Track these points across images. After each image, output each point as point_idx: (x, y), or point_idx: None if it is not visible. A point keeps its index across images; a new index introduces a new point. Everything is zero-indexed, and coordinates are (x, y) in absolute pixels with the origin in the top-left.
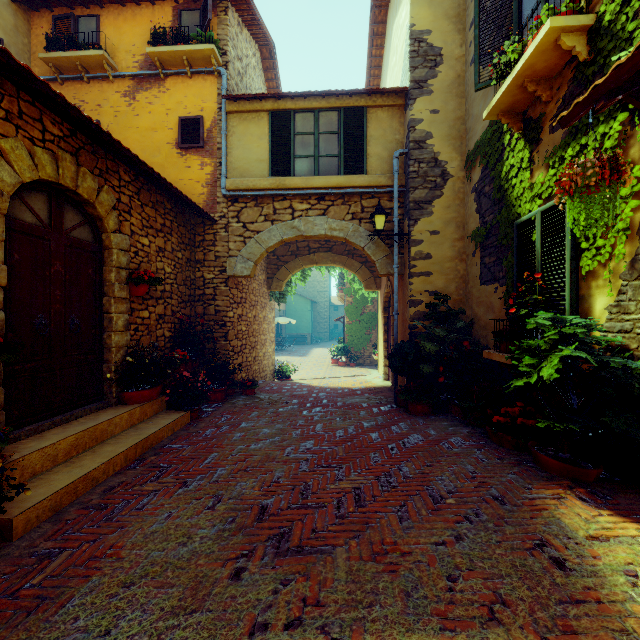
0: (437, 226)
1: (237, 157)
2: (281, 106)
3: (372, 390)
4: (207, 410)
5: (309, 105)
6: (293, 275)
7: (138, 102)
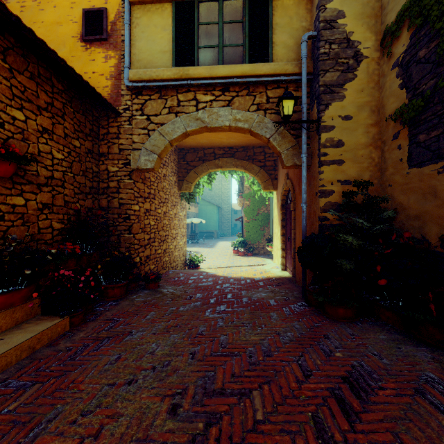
0: (349, 111)
1: (141, 49)
2: None
3: (273, 281)
4: (99, 310)
5: None
6: (201, 178)
7: None
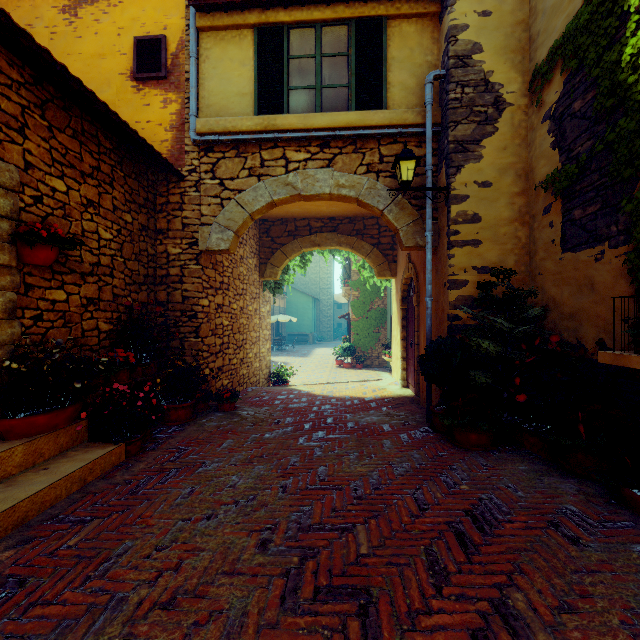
0: (488, 175)
1: (211, 90)
2: (270, 18)
3: (390, 401)
4: (159, 437)
5: (308, 16)
6: (291, 260)
7: (81, 20)
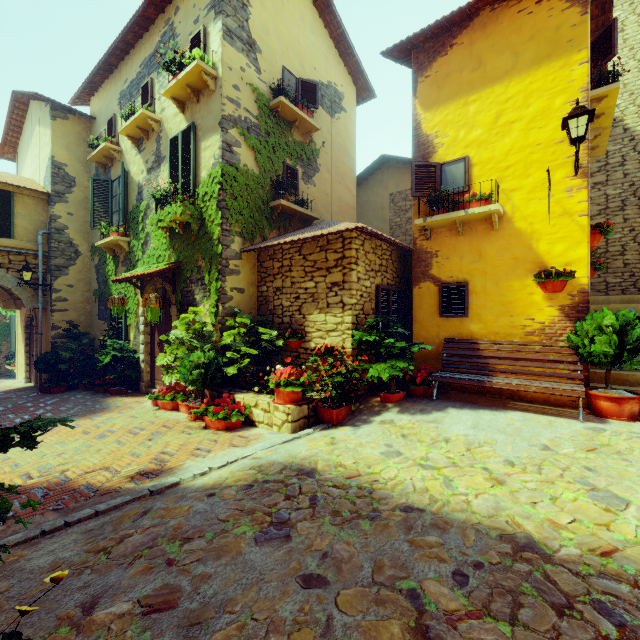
0: (72, 282)
1: None
2: None
3: (16, 390)
4: None
5: None
6: None
7: None
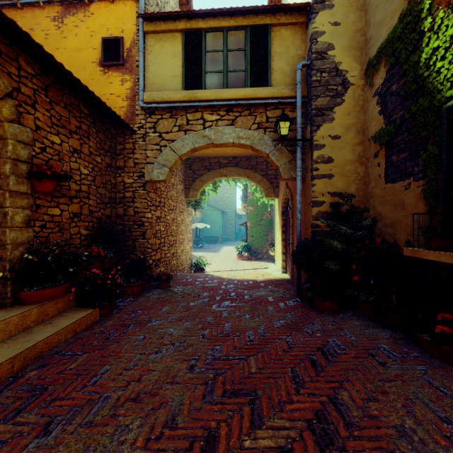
0: (338, 131)
1: (154, 73)
2: (193, 25)
3: (273, 282)
4: (120, 305)
5: (218, 24)
6: (206, 186)
7: (66, 25)
